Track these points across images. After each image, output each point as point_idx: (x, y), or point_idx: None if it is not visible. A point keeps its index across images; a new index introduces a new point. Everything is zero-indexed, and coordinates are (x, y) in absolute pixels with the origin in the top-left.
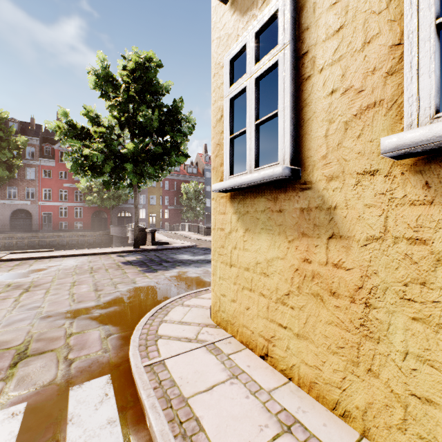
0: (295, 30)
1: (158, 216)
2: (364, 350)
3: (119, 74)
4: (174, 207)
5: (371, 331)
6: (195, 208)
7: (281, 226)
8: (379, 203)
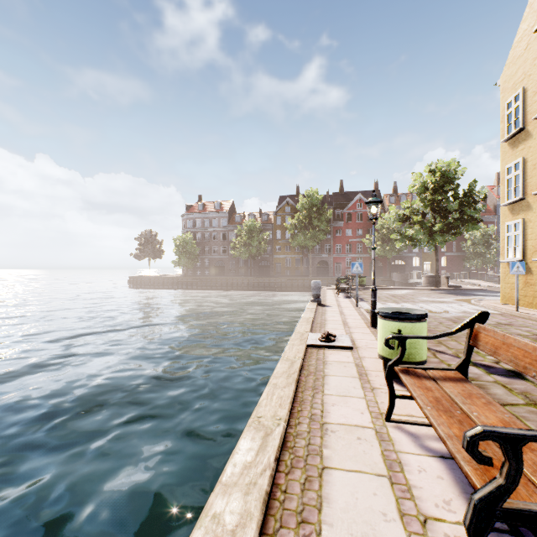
0: (523, 228)
1: (433, 264)
2: (534, 294)
3: (426, 177)
4: (452, 254)
5: (535, 290)
6: (483, 255)
7: None
8: (536, 268)
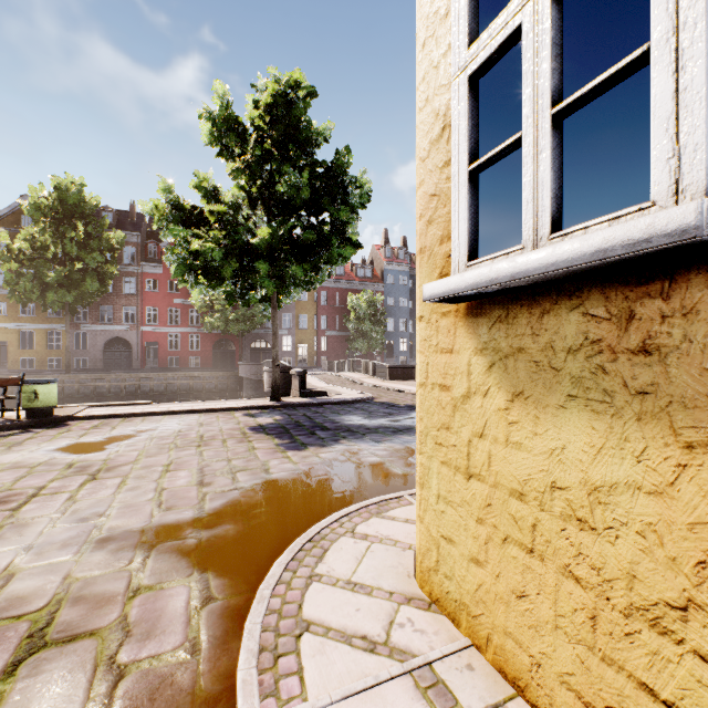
0: None
1: (311, 347)
2: None
3: (247, 118)
4: (335, 333)
5: None
6: (370, 335)
7: (650, 397)
8: None
